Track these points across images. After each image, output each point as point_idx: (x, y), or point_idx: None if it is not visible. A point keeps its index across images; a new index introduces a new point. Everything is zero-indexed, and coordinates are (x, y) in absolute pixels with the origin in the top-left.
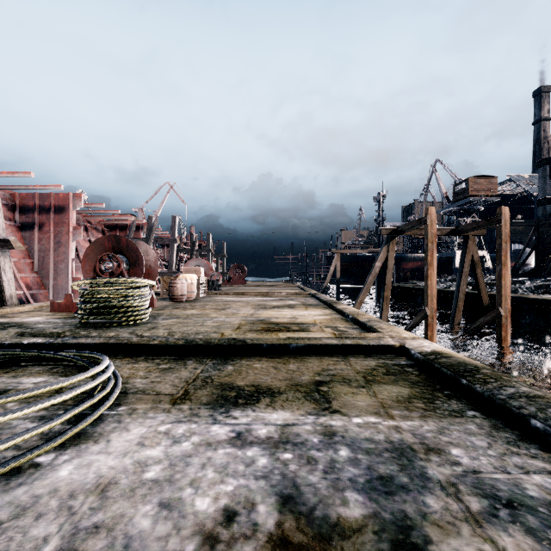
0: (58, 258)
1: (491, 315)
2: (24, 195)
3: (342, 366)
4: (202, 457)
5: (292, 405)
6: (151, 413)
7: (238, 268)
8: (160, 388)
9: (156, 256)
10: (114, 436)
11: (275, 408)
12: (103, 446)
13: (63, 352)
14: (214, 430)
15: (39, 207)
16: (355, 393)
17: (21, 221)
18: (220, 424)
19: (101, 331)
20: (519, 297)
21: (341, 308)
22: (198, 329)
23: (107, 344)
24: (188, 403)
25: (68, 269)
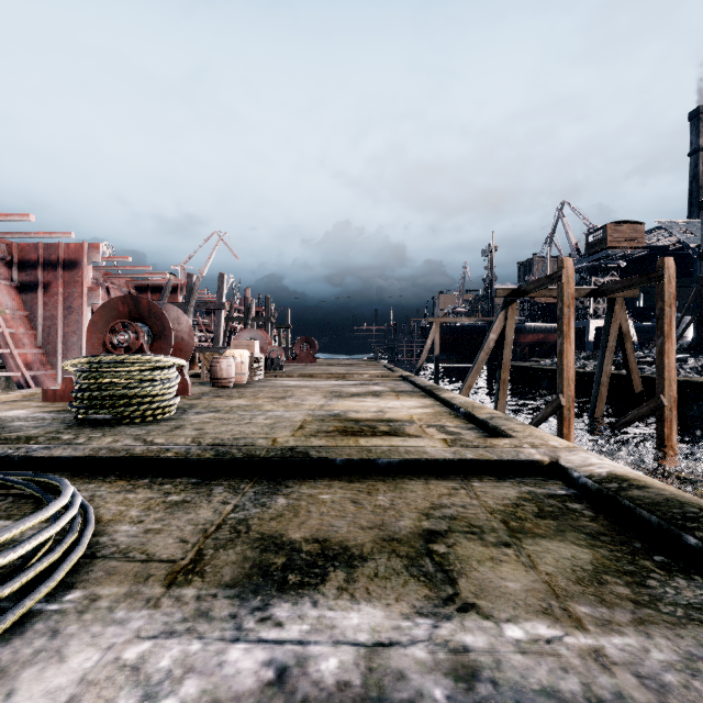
0: (69, 329)
1: (648, 406)
2: (24, 246)
3: (463, 498)
4: None
5: (385, 588)
6: (121, 610)
7: (305, 341)
8: (156, 546)
9: (190, 325)
10: (26, 679)
11: (354, 597)
12: None
13: (12, 475)
14: (233, 661)
15: (43, 262)
16: (497, 560)
17: (20, 280)
18: (247, 643)
19: (100, 433)
20: (684, 381)
21: (447, 397)
22: (242, 429)
23: (94, 458)
24: (197, 582)
25: (81, 342)
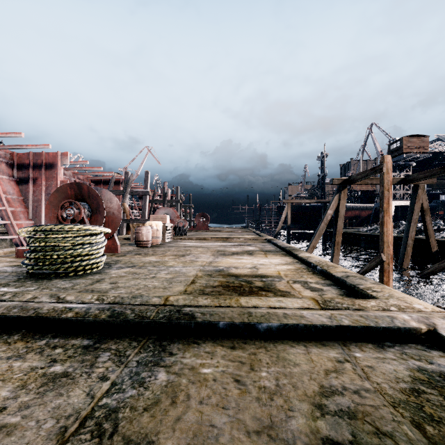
0: None
1: None
2: (21, 154)
3: (352, 378)
4: None
5: None
6: None
7: (202, 216)
8: None
9: (119, 204)
10: None
11: None
12: None
13: None
14: None
15: (33, 165)
16: None
17: (18, 176)
18: None
19: (36, 286)
20: None
21: (304, 257)
22: (147, 283)
23: (4, 317)
24: None
25: None
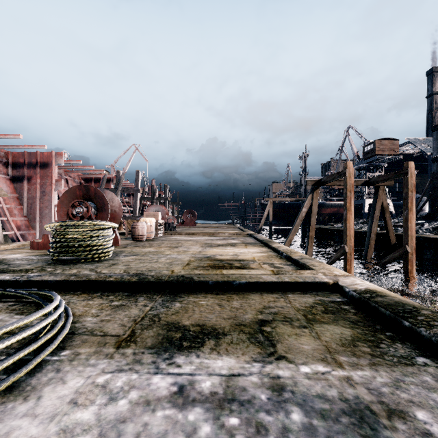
0: (43, 205)
1: (399, 252)
2: (16, 154)
3: (282, 303)
4: (138, 423)
5: (236, 348)
6: (93, 359)
7: (189, 213)
8: (108, 328)
9: (120, 203)
10: (46, 391)
11: (219, 353)
12: (32, 405)
13: (22, 290)
14: (155, 383)
15: (27, 164)
16: (299, 335)
17: (13, 175)
18: (162, 374)
19: (67, 268)
20: (421, 237)
21: (275, 247)
22: (153, 265)
23: (67, 281)
24: (133, 346)
25: (51, 213)
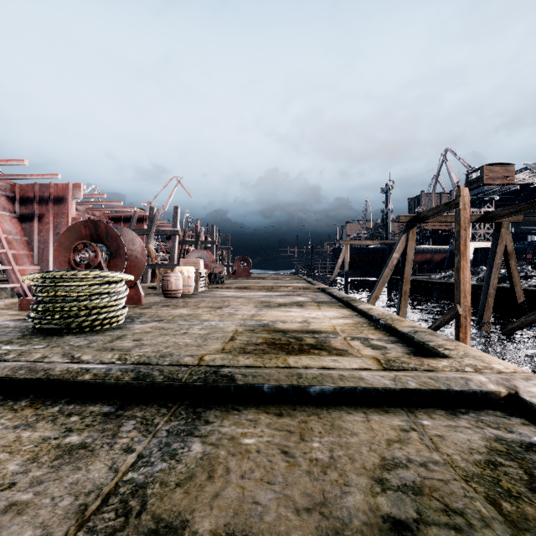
0: None
1: (535, 314)
2: (24, 186)
3: (419, 449)
4: None
5: None
6: None
7: (242, 260)
8: None
9: (143, 246)
10: None
11: None
12: None
13: None
14: None
15: (38, 198)
16: None
17: (21, 212)
18: None
19: (45, 344)
20: None
21: (364, 309)
22: (177, 340)
23: (9, 379)
24: None
25: None
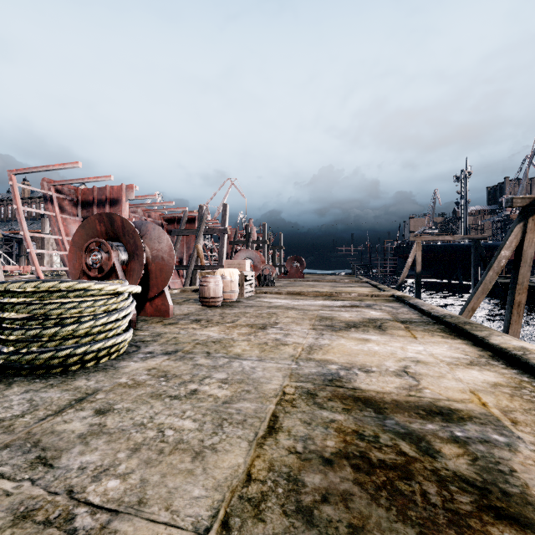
0: None
1: None
2: (85, 190)
3: None
4: None
5: None
6: None
7: (295, 260)
8: None
9: (170, 244)
10: None
11: None
12: None
13: None
14: None
15: (97, 201)
16: None
17: (83, 216)
18: None
19: None
20: None
21: (510, 348)
22: (167, 421)
23: None
24: None
25: None
